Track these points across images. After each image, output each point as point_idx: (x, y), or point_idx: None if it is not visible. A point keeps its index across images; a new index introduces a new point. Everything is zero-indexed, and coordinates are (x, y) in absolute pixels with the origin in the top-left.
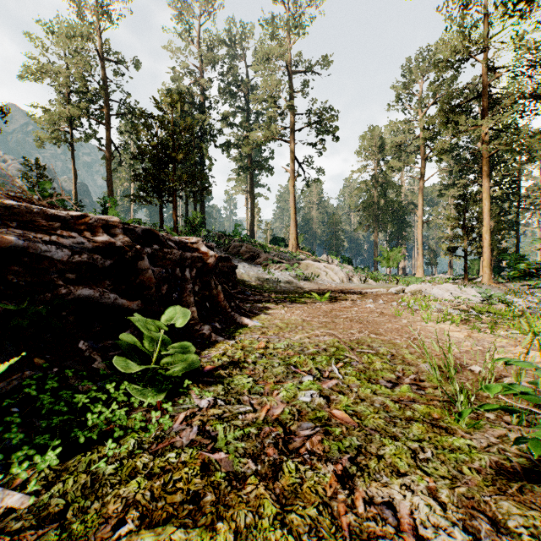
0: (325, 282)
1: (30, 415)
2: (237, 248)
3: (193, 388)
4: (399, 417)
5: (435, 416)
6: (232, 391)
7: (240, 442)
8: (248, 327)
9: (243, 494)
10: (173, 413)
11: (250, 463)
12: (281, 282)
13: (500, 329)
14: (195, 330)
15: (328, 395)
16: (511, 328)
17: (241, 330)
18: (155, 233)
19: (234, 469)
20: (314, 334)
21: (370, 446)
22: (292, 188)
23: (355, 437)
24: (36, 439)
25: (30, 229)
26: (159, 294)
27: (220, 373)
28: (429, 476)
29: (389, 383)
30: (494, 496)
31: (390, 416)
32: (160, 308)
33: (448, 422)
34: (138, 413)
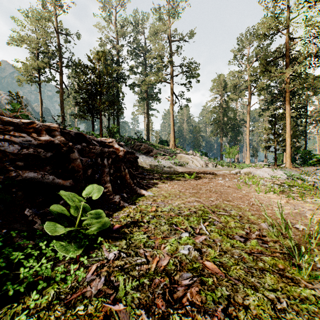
0: (191, 167)
1: None
2: (138, 146)
3: (104, 243)
4: (254, 267)
5: (280, 266)
6: (132, 245)
7: (136, 292)
8: (145, 196)
9: None
10: (88, 264)
11: (143, 315)
12: (165, 167)
13: (305, 197)
14: (110, 199)
15: (200, 248)
16: (312, 196)
17: (140, 198)
18: (83, 135)
19: None
20: (187, 201)
21: (237, 296)
22: (171, 110)
23: (224, 287)
24: None
25: None
26: (86, 175)
27: (124, 230)
28: None
29: (241, 238)
30: None
31: (247, 266)
32: (86, 185)
33: (292, 272)
34: (60, 266)
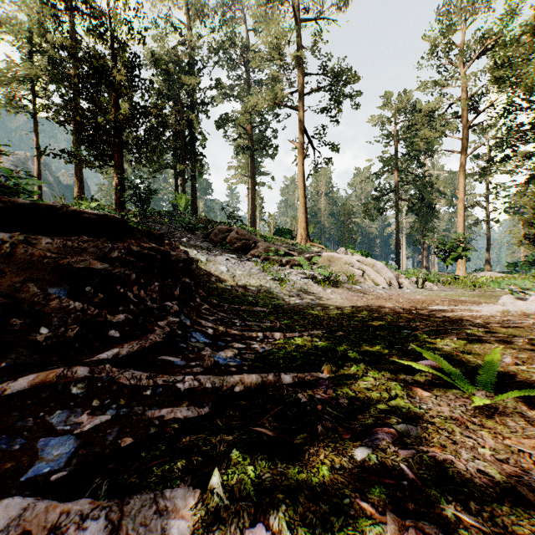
0: (364, 287)
1: None
2: (222, 234)
3: None
4: None
5: None
6: None
7: None
8: None
9: None
10: None
11: None
12: (293, 289)
13: None
14: None
15: None
16: None
17: None
18: None
19: None
20: None
21: None
22: (300, 165)
23: None
24: None
25: None
26: None
27: None
28: None
29: None
30: None
31: None
32: None
33: None
34: None
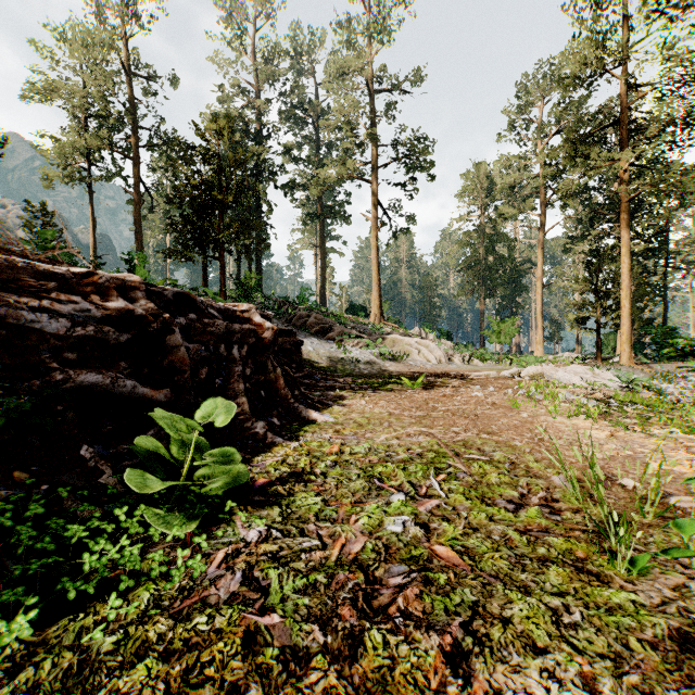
0: (417, 363)
1: (3, 555)
2: (303, 319)
3: (239, 512)
4: (528, 556)
5: (580, 554)
6: (292, 517)
7: (302, 596)
8: (317, 423)
9: (304, 684)
10: (209, 551)
11: (316, 632)
12: (361, 363)
13: (652, 426)
14: (245, 429)
15: (426, 522)
16: (667, 424)
17: (307, 427)
18: (191, 298)
19: (293, 641)
20: (405, 433)
21: (491, 603)
22: (374, 241)
23: (468, 589)
24: (6, 593)
25: (12, 291)
26: (196, 380)
27: (276, 489)
28: (581, 653)
29: (510, 504)
30: (682, 689)
31: (515, 554)
32: (197, 399)
33: (599, 564)
34: (157, 552)
